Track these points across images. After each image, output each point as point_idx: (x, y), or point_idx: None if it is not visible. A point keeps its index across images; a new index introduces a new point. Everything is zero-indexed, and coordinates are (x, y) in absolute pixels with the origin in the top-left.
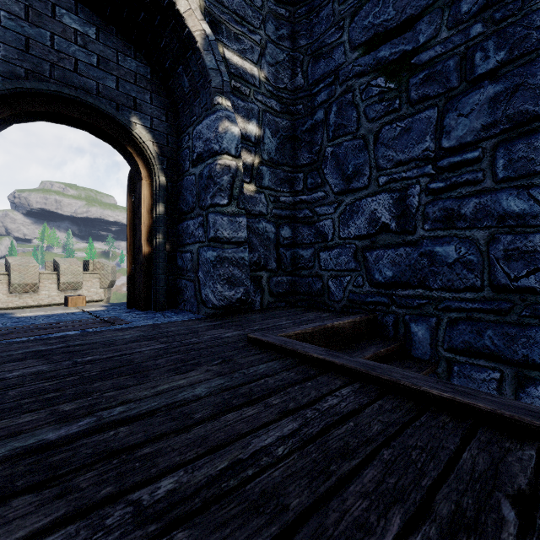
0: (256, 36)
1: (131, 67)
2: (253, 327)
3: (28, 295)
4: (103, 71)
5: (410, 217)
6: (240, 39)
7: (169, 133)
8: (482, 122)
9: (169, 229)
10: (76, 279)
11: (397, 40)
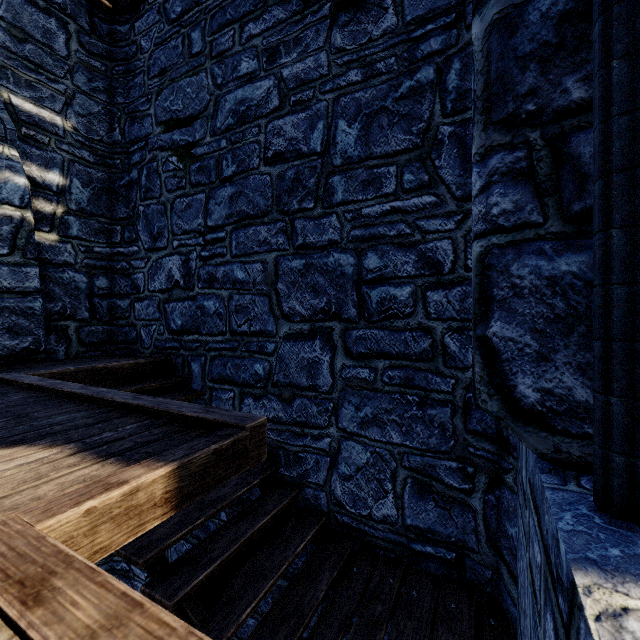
0: (59, 85)
1: None
2: (21, 372)
3: None
4: None
5: (191, 277)
6: (36, 86)
7: None
8: (226, 212)
9: None
10: None
11: (184, 131)
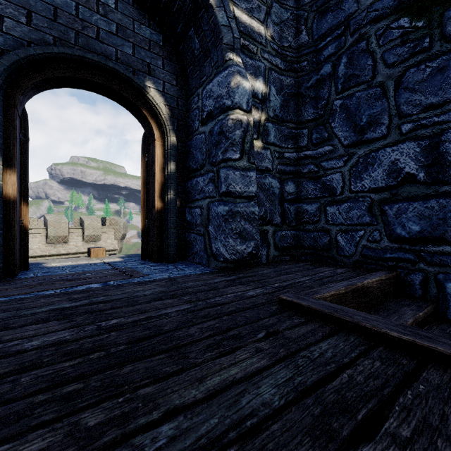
0: None
1: (145, 34)
2: (273, 284)
3: (60, 245)
4: (121, 38)
5: (445, 165)
6: None
7: (179, 97)
8: None
9: (179, 187)
10: (96, 233)
11: None
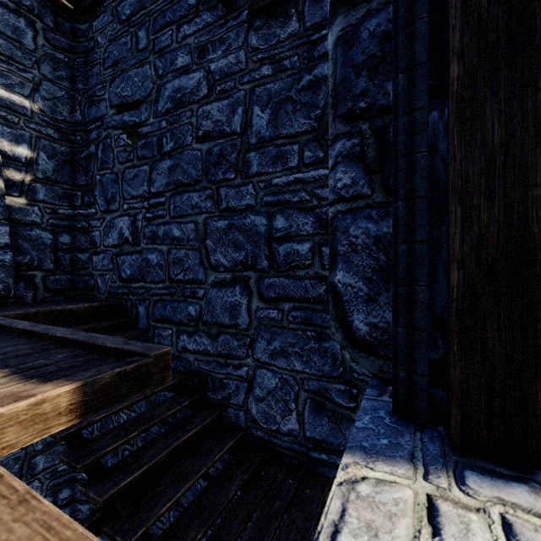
0: (27, 74)
1: None
2: None
3: None
4: None
5: (138, 234)
6: (7, 75)
7: None
8: (166, 181)
9: None
10: None
11: (132, 113)
